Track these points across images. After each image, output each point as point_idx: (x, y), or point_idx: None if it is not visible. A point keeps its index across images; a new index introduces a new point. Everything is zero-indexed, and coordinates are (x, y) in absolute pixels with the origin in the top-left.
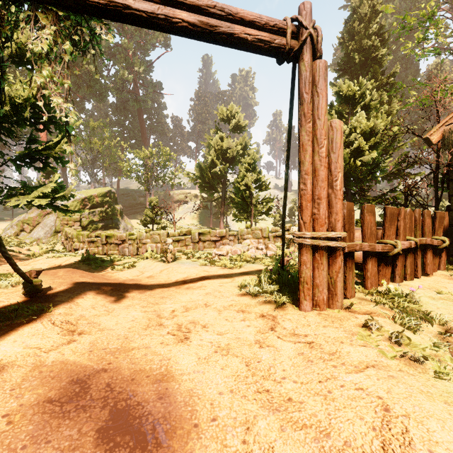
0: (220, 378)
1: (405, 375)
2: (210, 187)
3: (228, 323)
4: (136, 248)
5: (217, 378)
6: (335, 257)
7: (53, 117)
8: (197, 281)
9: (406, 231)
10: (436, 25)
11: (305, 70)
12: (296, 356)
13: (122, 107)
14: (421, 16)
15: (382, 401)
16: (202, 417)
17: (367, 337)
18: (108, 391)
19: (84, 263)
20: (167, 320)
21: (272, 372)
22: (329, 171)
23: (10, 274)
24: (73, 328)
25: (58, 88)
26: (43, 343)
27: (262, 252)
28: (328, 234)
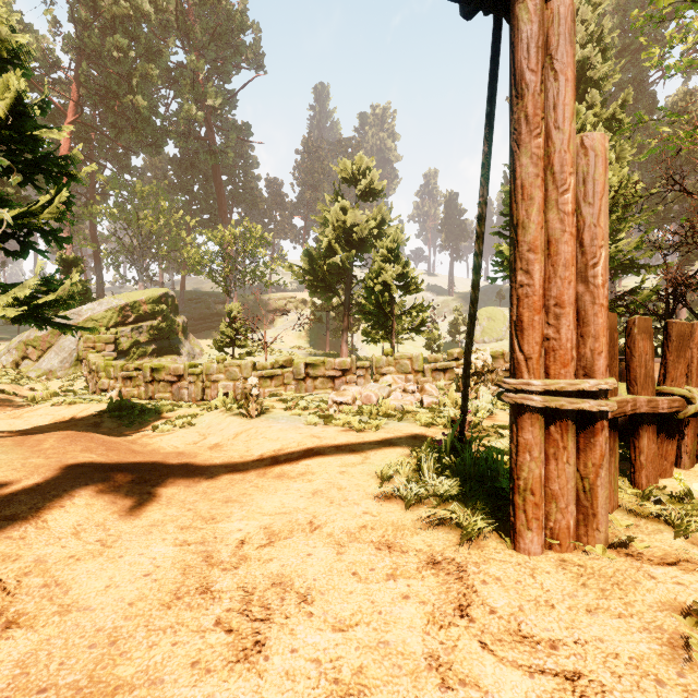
0: None
1: None
2: (326, 287)
3: (358, 585)
4: (202, 388)
5: None
6: (593, 433)
7: (40, 160)
8: (299, 459)
9: None
10: None
11: (529, 20)
12: None
13: (188, 163)
14: None
15: None
16: None
17: None
18: None
19: (111, 416)
20: (223, 575)
21: None
22: (578, 245)
23: None
24: (0, 605)
25: None
26: None
27: (413, 398)
28: (580, 384)
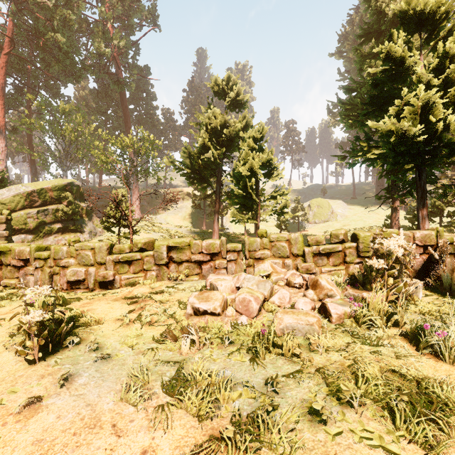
0: None
1: None
2: (201, 179)
3: None
4: (50, 274)
5: None
6: None
7: None
8: None
9: None
10: None
11: None
12: None
13: (104, 93)
14: None
15: None
16: None
17: None
18: None
19: None
20: None
21: None
22: None
23: None
24: None
25: None
26: None
27: (309, 301)
28: None
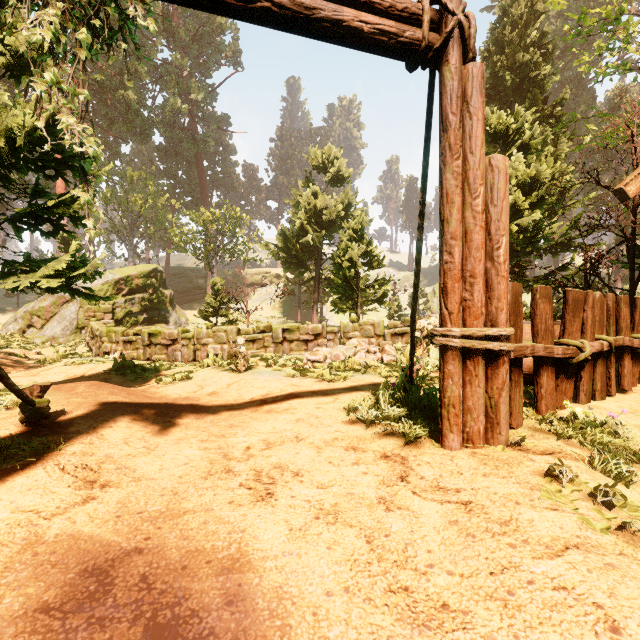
0: (326, 565)
1: (631, 563)
2: (298, 263)
3: (333, 468)
4: (193, 350)
5: (322, 565)
6: (497, 366)
7: (70, 159)
8: (283, 400)
9: (595, 326)
10: (626, 28)
11: (451, 78)
12: (446, 526)
13: (172, 150)
14: (605, 15)
15: (604, 613)
16: (299, 639)
17: (556, 495)
18: (143, 590)
19: (117, 373)
20: (239, 464)
21: (410, 555)
22: (487, 234)
23: (6, 391)
24: (93, 477)
25: (68, 102)
26: (44, 503)
27: (375, 357)
28: (486, 331)
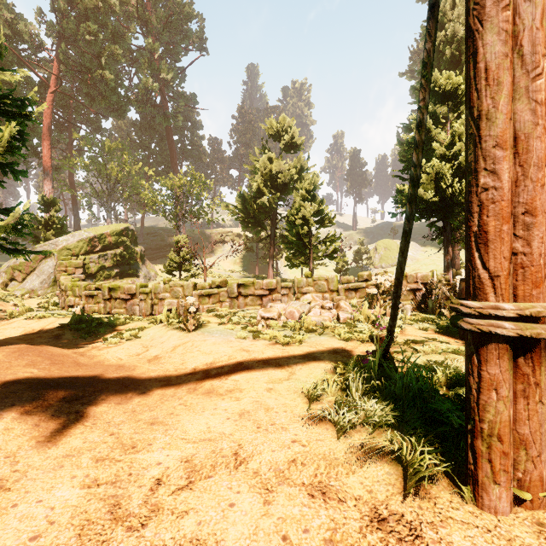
0: None
1: None
2: (256, 223)
3: None
4: (151, 305)
5: None
6: None
7: None
8: (228, 374)
9: None
10: None
11: None
12: None
13: (147, 125)
14: None
15: None
16: None
17: None
18: None
19: (72, 329)
20: (125, 539)
21: None
22: None
23: None
24: None
25: None
26: None
27: (331, 314)
28: None
